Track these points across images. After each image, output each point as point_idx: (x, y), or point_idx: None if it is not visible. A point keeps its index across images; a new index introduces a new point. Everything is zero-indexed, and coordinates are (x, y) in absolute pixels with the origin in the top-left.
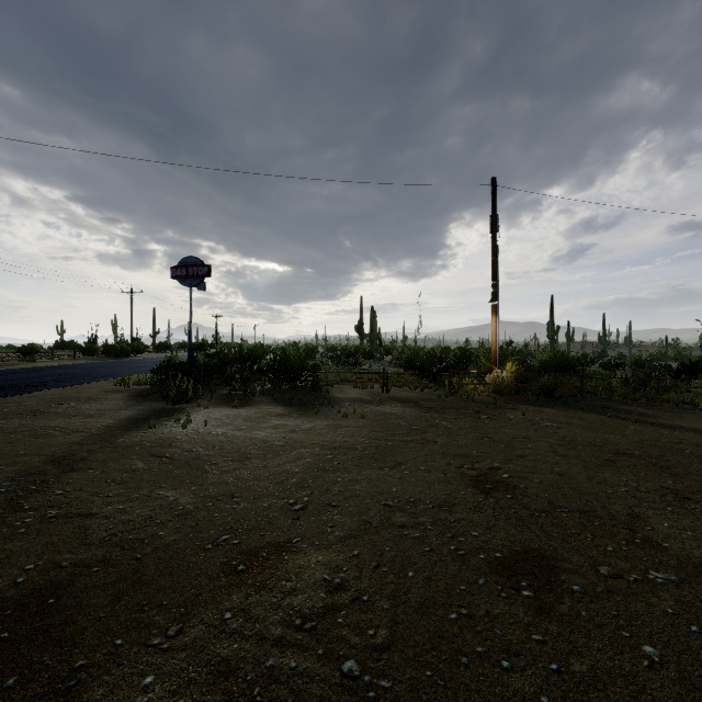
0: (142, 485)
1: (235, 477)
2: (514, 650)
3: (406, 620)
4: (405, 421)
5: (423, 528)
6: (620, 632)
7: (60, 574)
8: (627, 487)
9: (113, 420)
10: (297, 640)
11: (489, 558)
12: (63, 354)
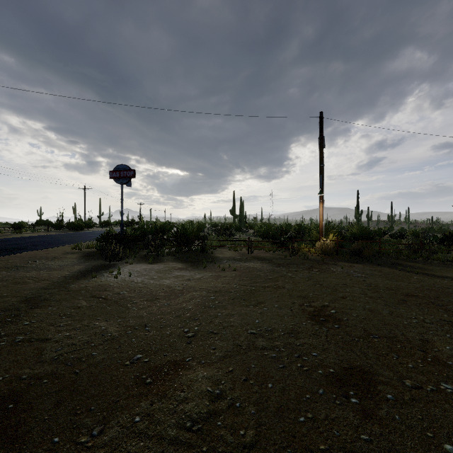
0: (84, 318)
1: (148, 312)
2: (349, 448)
3: (267, 422)
4: (263, 273)
5: (278, 349)
6: (425, 432)
7: (20, 384)
8: (417, 319)
9: (69, 272)
10: (187, 439)
11: (325, 373)
12: (40, 228)
